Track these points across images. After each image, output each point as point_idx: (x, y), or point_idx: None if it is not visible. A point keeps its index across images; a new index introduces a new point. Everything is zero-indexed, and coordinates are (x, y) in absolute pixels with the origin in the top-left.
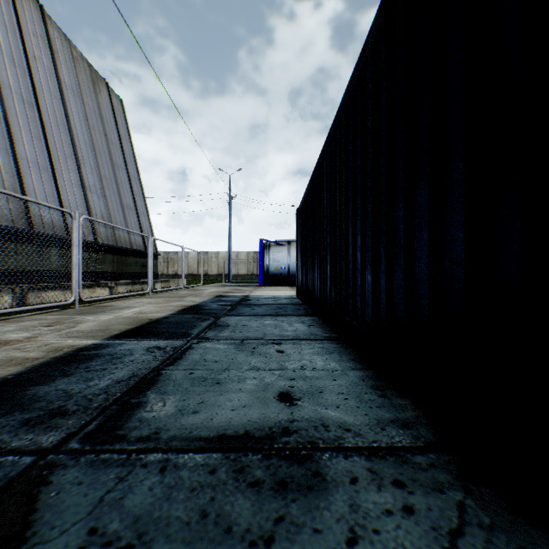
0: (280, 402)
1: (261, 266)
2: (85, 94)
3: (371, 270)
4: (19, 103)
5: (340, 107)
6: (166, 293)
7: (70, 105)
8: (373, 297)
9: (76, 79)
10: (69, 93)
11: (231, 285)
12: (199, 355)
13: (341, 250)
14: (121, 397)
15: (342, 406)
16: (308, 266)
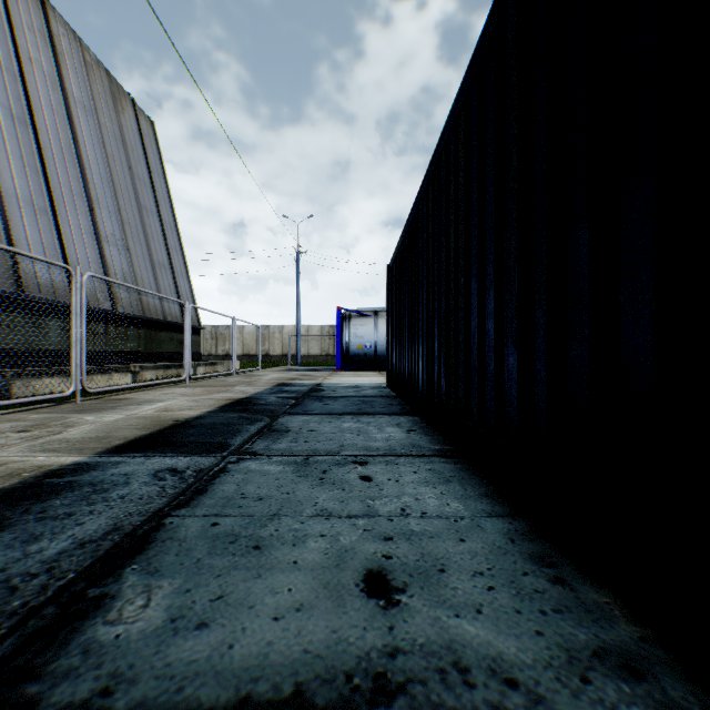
0: (368, 597)
1: (338, 344)
2: (102, 113)
3: (514, 348)
4: (6, 120)
5: (457, 101)
6: (210, 381)
7: (81, 125)
8: (519, 392)
9: (90, 92)
10: (78, 110)
11: (299, 369)
12: (235, 485)
13: (458, 319)
14: (73, 582)
15: (487, 607)
16: (404, 343)
